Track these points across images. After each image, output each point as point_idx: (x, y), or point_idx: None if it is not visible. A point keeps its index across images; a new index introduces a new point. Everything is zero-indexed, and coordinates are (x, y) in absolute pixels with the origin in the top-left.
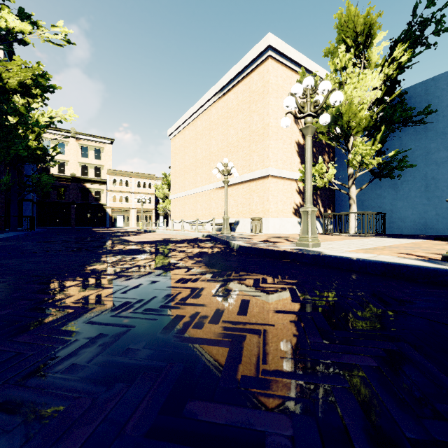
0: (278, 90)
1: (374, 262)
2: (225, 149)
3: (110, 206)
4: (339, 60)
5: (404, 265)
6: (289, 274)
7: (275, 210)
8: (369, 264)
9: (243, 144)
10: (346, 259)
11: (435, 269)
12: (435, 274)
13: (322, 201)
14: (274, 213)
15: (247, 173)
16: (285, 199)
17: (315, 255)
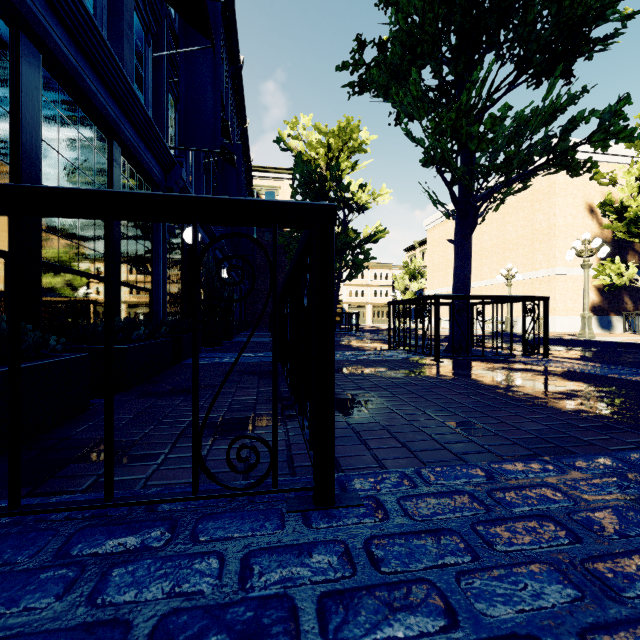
0: (567, 188)
1: (613, 342)
2: (501, 246)
3: (347, 301)
4: (636, 169)
5: (625, 342)
6: (566, 345)
7: (563, 309)
8: (611, 343)
9: (524, 242)
10: (600, 341)
11: (636, 343)
12: (636, 345)
13: (630, 297)
14: (562, 312)
15: (529, 271)
16: (576, 297)
17: (584, 340)
